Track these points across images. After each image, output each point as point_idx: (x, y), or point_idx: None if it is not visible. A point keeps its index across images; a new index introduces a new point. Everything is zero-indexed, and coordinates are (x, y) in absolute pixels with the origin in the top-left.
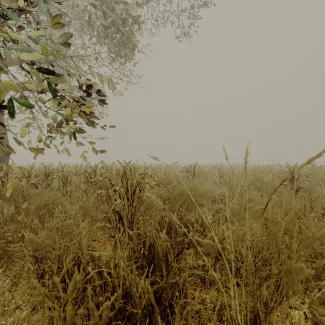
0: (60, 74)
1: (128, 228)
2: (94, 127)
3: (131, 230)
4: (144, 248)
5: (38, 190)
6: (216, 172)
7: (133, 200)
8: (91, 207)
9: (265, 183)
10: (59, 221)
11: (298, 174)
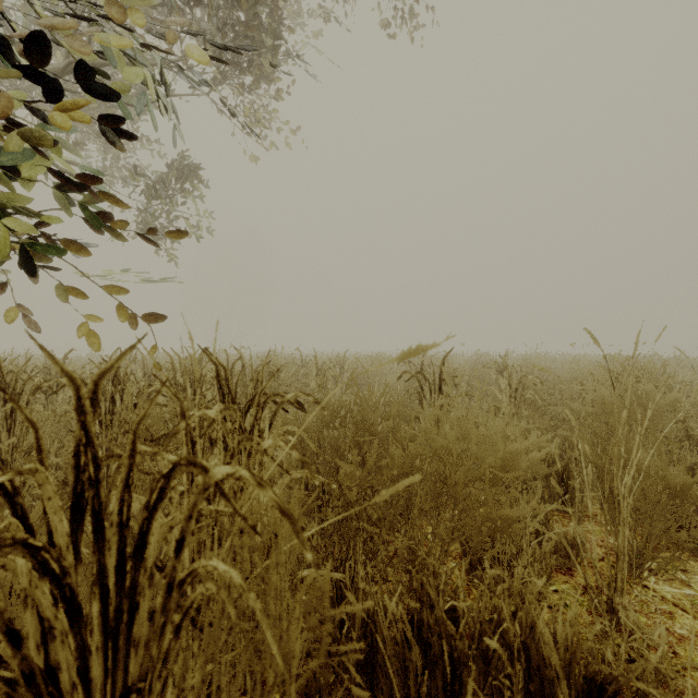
0: None
1: None
2: (113, 231)
3: None
4: None
5: None
6: (499, 377)
7: (135, 602)
8: None
9: (661, 412)
10: None
11: None
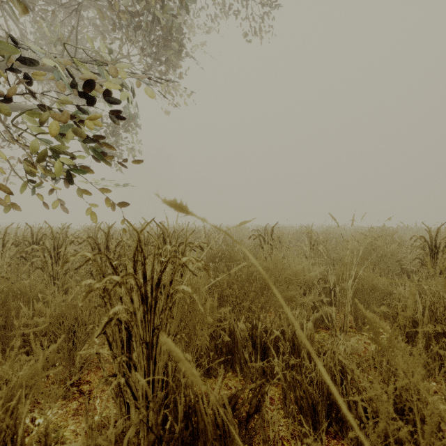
0: (29, 59)
1: (144, 360)
2: (106, 164)
3: (152, 362)
4: (176, 407)
5: (4, 271)
6: (305, 238)
7: (157, 301)
8: (84, 307)
9: (386, 255)
10: (21, 334)
11: (445, 243)
